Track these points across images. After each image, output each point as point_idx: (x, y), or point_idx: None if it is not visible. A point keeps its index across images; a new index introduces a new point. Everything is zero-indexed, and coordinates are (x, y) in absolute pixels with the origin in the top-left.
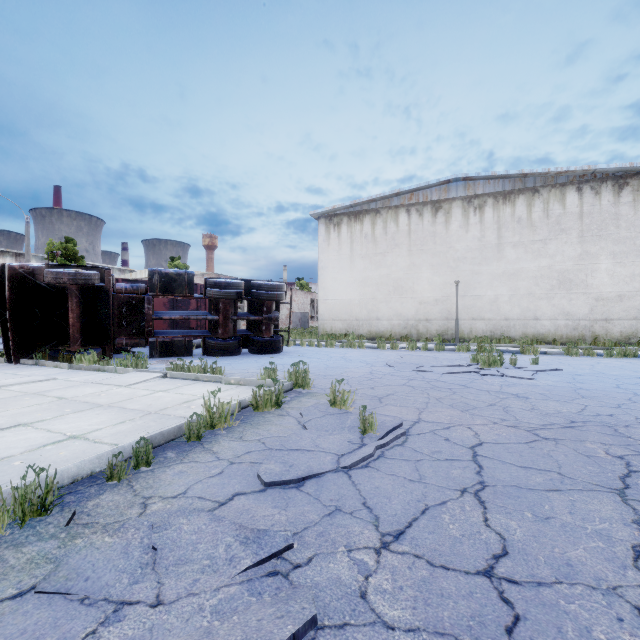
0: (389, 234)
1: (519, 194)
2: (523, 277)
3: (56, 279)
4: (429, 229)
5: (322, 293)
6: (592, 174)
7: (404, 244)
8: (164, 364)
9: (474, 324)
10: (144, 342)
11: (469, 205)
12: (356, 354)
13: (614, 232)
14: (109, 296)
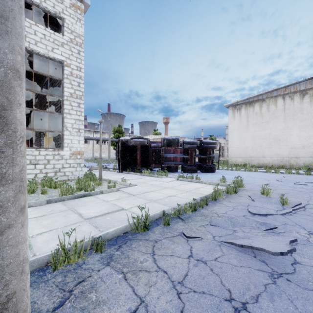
0: (270, 111)
1: None
2: None
3: (135, 143)
4: (298, 106)
5: (230, 144)
6: None
7: (280, 116)
8: (170, 175)
9: None
10: (160, 166)
11: None
12: (255, 174)
13: None
14: (149, 149)
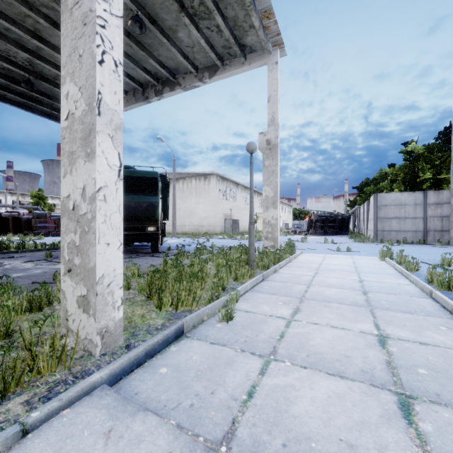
0: None
1: (180, 179)
2: (181, 210)
3: (5, 216)
4: None
5: None
6: (199, 173)
7: None
8: None
9: (169, 228)
10: (33, 232)
11: None
12: None
13: (204, 195)
14: (21, 220)
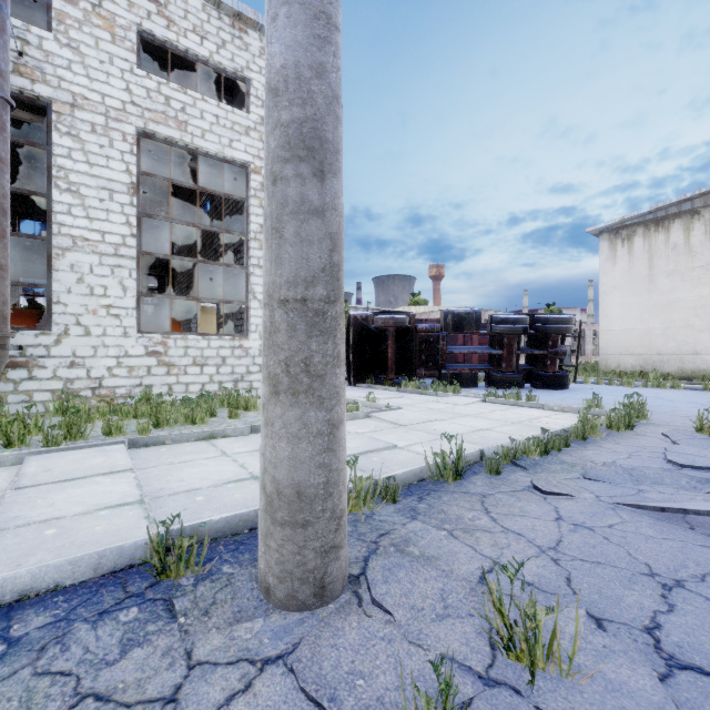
0: None
1: None
2: None
3: (384, 323)
4: None
5: (604, 322)
6: None
7: None
8: (463, 392)
9: None
10: (437, 373)
11: None
12: (674, 395)
13: None
14: (413, 335)
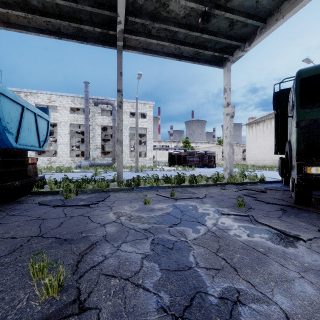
0: (268, 129)
1: None
2: None
3: (173, 154)
4: None
5: (247, 151)
6: None
7: (273, 132)
8: None
9: None
10: (186, 164)
11: None
12: None
13: None
14: (181, 156)
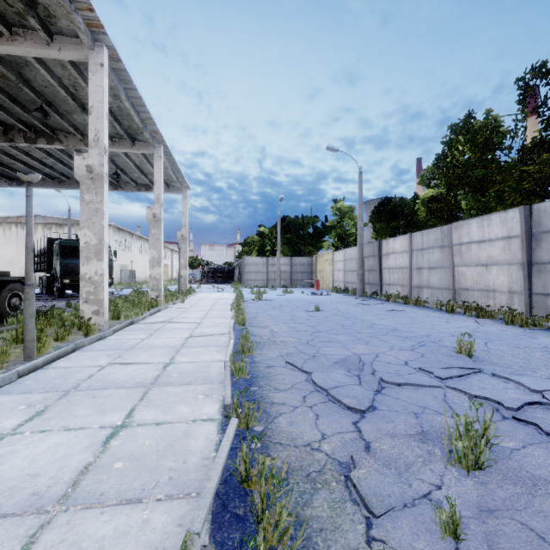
0: (7, 235)
1: (66, 225)
2: None
3: None
4: None
5: None
6: None
7: (15, 241)
8: None
9: None
10: None
11: (45, 227)
12: None
13: None
14: None
